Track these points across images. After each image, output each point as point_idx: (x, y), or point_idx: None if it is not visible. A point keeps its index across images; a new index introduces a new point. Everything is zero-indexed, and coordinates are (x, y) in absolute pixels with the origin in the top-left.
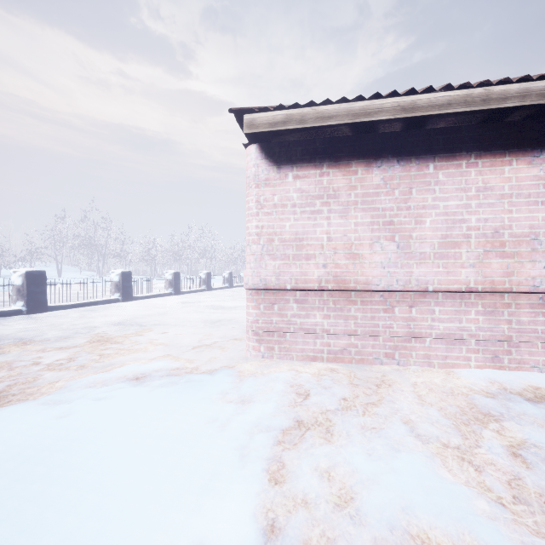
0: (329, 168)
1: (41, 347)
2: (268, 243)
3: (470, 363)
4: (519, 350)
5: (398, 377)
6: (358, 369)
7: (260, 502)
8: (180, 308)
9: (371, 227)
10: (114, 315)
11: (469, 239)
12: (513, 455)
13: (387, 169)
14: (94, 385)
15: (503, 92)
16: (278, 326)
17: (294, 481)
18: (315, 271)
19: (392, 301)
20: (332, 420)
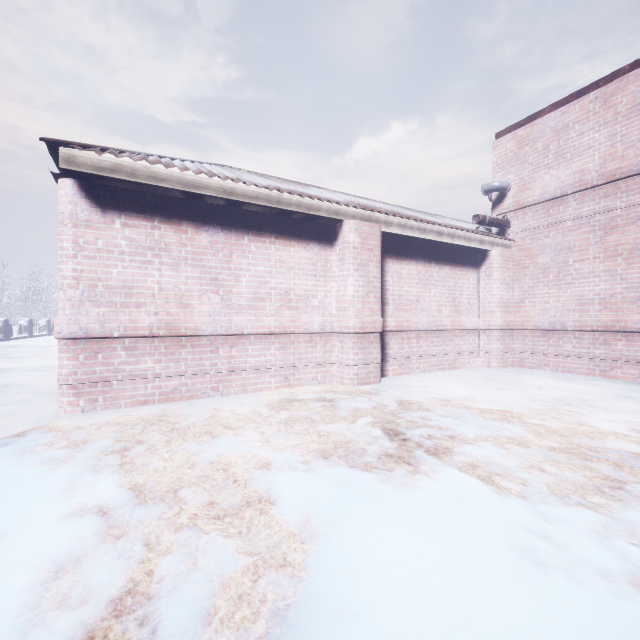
0: (160, 223)
1: None
2: (90, 288)
3: (272, 385)
4: (299, 372)
5: (221, 403)
6: (188, 403)
7: (122, 480)
8: None
9: (200, 281)
10: None
11: (271, 296)
12: (280, 423)
13: (214, 235)
14: None
15: (289, 200)
16: (104, 376)
17: (146, 466)
18: (146, 318)
19: (218, 343)
20: (170, 434)
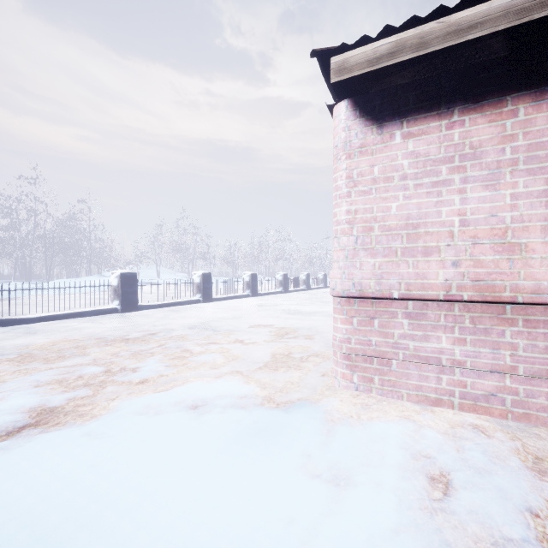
0: (463, 114)
1: (117, 351)
2: (364, 233)
3: None
4: None
5: None
6: (522, 432)
7: None
8: (256, 312)
9: (546, 199)
10: (193, 317)
11: None
12: None
13: None
14: (146, 412)
15: None
16: (380, 350)
17: None
18: (439, 271)
19: None
20: None
